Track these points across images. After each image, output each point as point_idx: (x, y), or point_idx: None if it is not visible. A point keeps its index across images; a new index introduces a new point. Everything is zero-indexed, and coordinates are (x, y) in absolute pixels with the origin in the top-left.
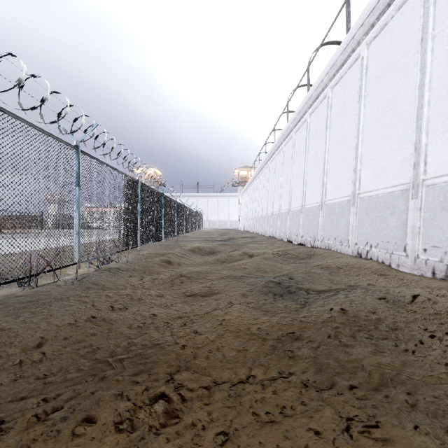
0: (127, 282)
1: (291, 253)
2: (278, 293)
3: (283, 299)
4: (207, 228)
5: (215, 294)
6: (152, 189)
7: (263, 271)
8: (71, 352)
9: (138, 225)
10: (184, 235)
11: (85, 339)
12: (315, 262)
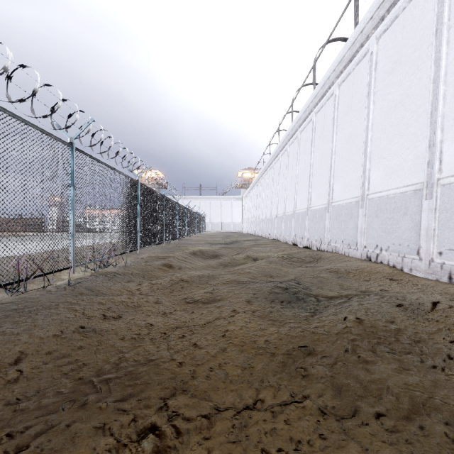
0: (123, 287)
1: (297, 256)
2: (285, 300)
3: (291, 307)
4: (210, 231)
5: (218, 301)
6: (152, 190)
7: (268, 275)
8: (52, 369)
9: (138, 228)
10: (186, 238)
11: (71, 354)
12: (322, 266)
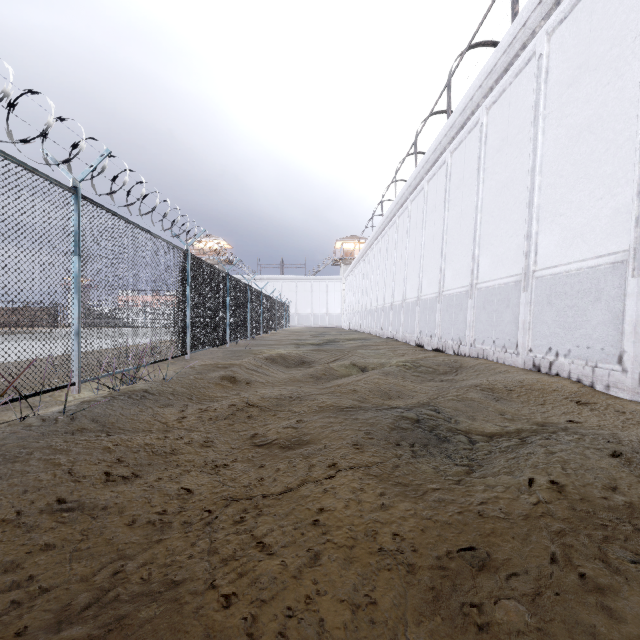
0: (155, 417)
1: (426, 364)
2: (418, 441)
3: (428, 454)
4: (296, 326)
5: (306, 444)
6: (210, 265)
7: (385, 395)
8: None
9: (188, 321)
10: (261, 336)
11: (23, 563)
12: (466, 380)
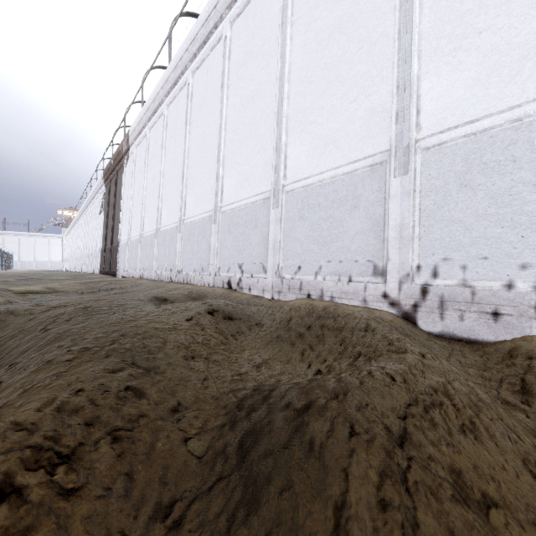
0: None
1: None
2: None
3: None
4: (19, 270)
5: None
6: None
7: None
8: None
9: None
10: None
11: None
12: None
